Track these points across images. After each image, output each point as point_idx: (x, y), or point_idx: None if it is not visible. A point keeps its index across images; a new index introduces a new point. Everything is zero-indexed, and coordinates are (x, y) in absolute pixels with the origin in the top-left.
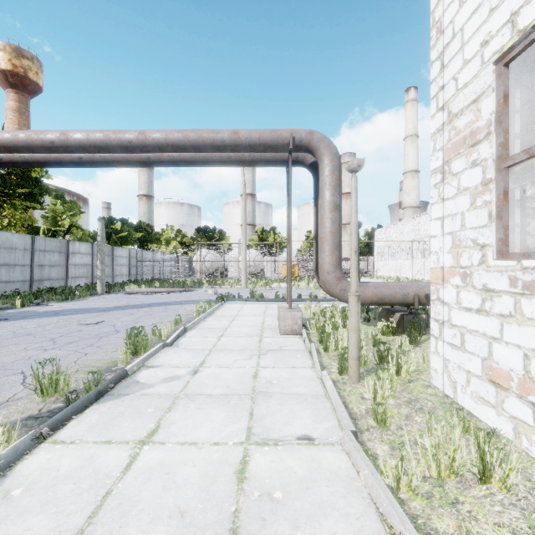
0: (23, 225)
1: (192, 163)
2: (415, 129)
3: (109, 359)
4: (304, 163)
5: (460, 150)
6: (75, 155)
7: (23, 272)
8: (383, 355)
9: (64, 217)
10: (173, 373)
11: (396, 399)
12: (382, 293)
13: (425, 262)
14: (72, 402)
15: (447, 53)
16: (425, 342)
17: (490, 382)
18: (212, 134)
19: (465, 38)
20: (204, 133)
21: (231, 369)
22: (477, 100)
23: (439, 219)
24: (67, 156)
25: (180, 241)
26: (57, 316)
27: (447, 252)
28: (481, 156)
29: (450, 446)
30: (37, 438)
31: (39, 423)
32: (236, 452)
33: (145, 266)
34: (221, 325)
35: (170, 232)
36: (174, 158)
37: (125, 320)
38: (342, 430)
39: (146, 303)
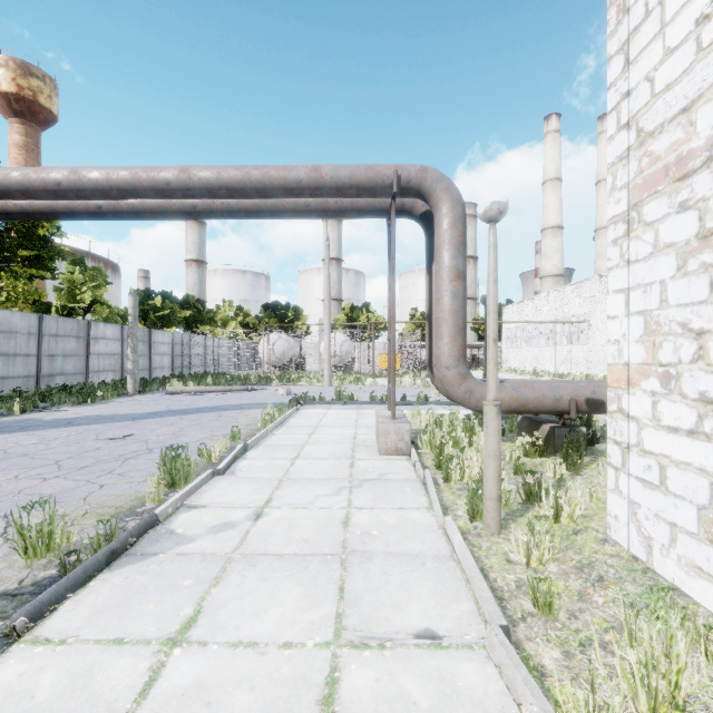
0: (27, 300)
1: (256, 213)
2: (557, 170)
3: (135, 493)
4: (413, 213)
5: (658, 186)
6: (92, 202)
7: (27, 365)
8: (532, 490)
9: (85, 290)
10: (225, 517)
11: (560, 564)
12: (524, 397)
13: (573, 349)
14: (69, 570)
15: (636, 41)
16: (588, 467)
17: (712, 544)
18: (284, 171)
19: (667, 15)
20: (272, 170)
21: (310, 510)
22: (690, 108)
23: (621, 291)
24: (80, 204)
25: (242, 321)
26: (68, 427)
27: (636, 340)
28: (696, 194)
29: (664, 658)
30: (6, 636)
31: (16, 605)
32: (320, 662)
33: (194, 355)
34: (297, 441)
35: (227, 310)
36: (230, 206)
37: (163, 433)
38: (483, 621)
39: (194, 407)
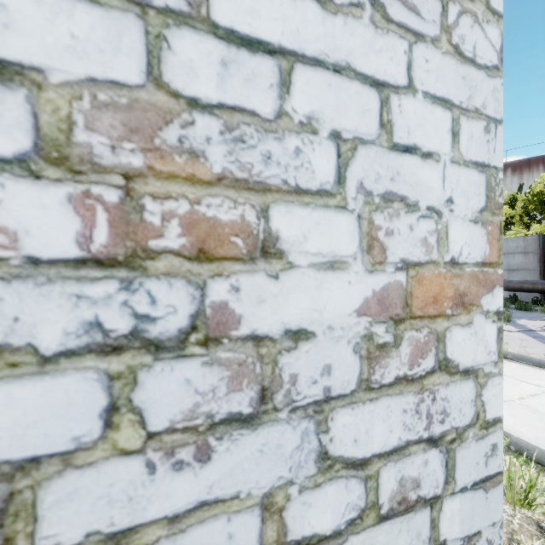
0: None
1: None
2: None
3: None
4: None
5: None
6: None
7: None
8: None
9: None
10: None
11: None
12: None
13: None
14: None
15: None
16: None
17: None
18: None
19: None
20: None
21: None
22: None
23: None
24: None
25: None
26: None
27: None
28: None
29: None
30: None
31: None
32: None
33: None
34: None
35: None
36: None
37: None
38: None
39: None
